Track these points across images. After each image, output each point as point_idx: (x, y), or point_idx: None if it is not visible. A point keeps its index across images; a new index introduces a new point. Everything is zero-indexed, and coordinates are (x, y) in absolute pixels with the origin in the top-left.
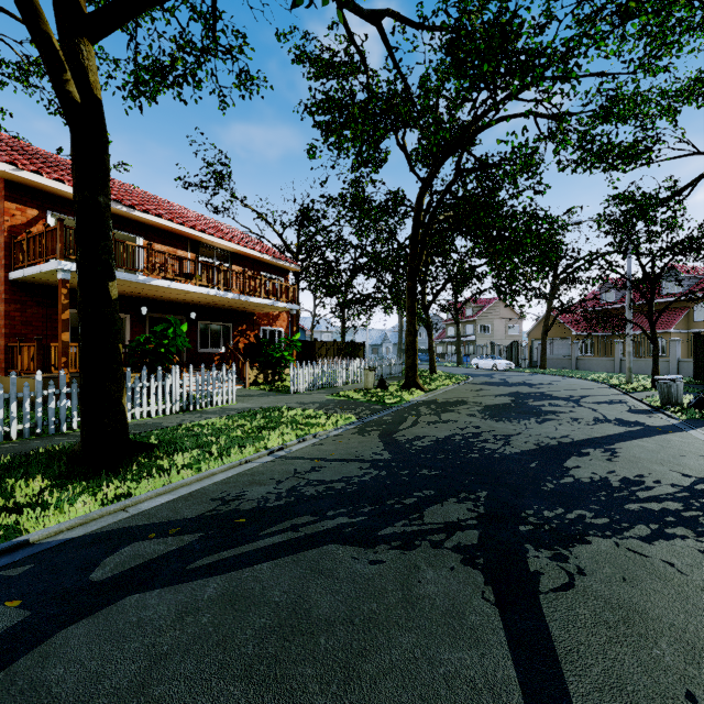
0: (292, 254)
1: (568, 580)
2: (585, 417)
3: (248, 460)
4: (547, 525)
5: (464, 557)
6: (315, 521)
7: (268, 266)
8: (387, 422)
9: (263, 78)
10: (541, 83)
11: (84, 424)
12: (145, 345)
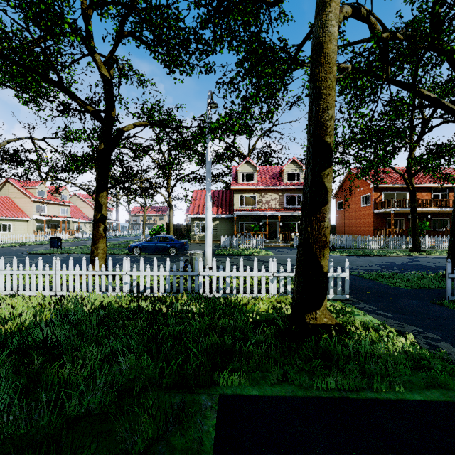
0: None
1: None
2: None
3: None
4: None
5: None
6: None
7: None
8: None
9: None
10: None
11: (412, 244)
12: None
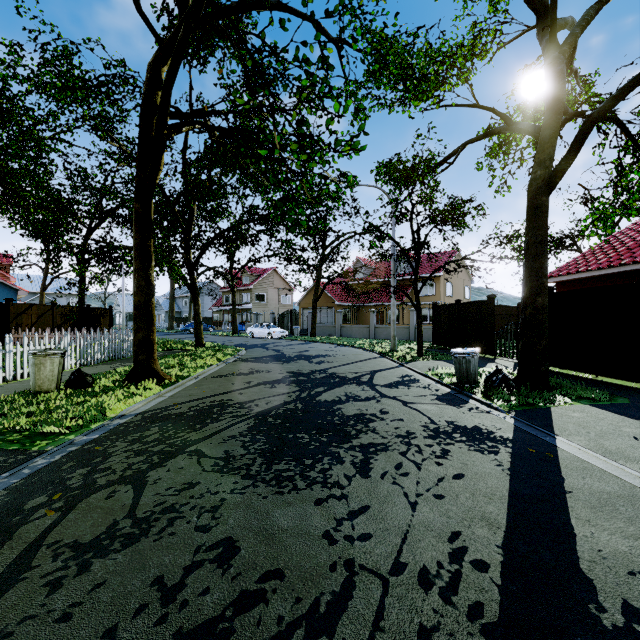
0: None
1: None
2: (413, 428)
3: None
4: None
5: None
6: None
7: None
8: None
9: None
10: None
11: None
12: None
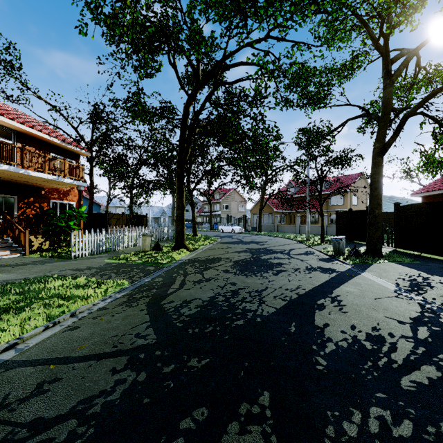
0: (86, 145)
1: None
2: (300, 267)
3: None
4: None
5: None
6: None
7: (59, 149)
8: (158, 286)
9: None
10: (279, 16)
11: None
12: None
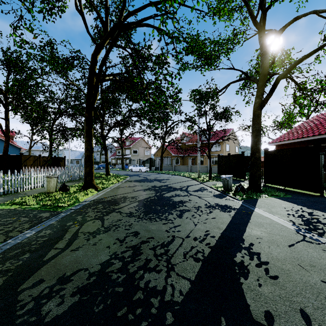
0: (0, 90)
1: None
2: (200, 205)
3: None
4: None
5: None
6: None
7: None
8: (37, 245)
9: None
10: None
11: None
12: None
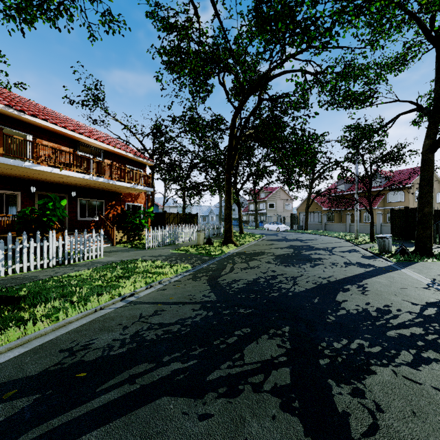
0: (149, 155)
1: (372, 420)
2: (339, 262)
3: (102, 307)
4: (339, 357)
5: (282, 401)
6: (151, 370)
7: (131, 161)
8: (213, 269)
9: (123, 21)
10: (314, 42)
11: None
12: (31, 215)
